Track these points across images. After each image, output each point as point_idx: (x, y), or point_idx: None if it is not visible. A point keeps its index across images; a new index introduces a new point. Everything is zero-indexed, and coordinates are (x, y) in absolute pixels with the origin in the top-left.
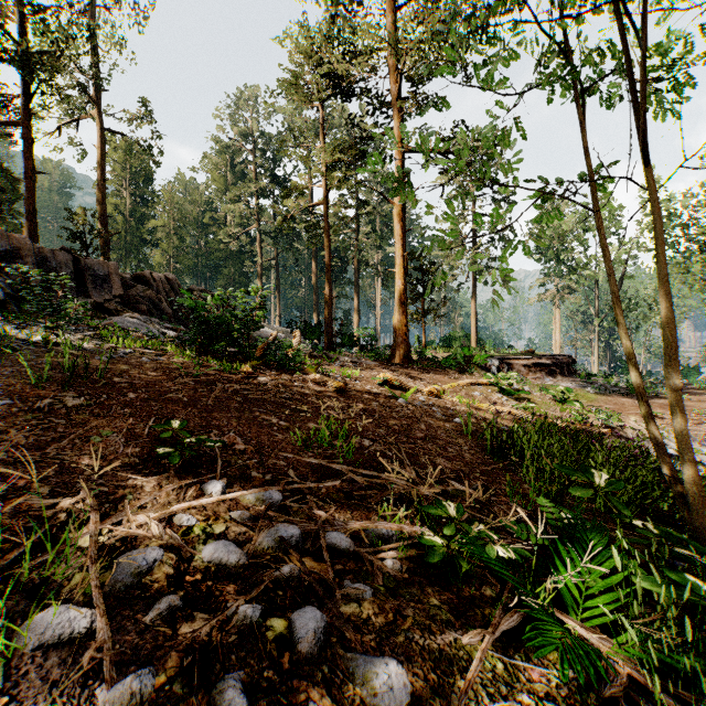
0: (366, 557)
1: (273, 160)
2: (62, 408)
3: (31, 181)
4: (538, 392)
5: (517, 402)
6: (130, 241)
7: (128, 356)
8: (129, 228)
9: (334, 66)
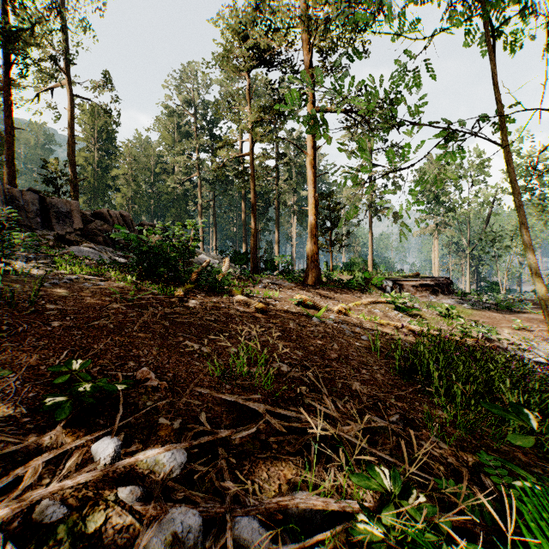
0: None
1: (210, 122)
2: None
3: (10, 135)
4: (425, 308)
5: (411, 317)
6: (97, 186)
7: (72, 282)
8: (97, 176)
9: (258, 41)
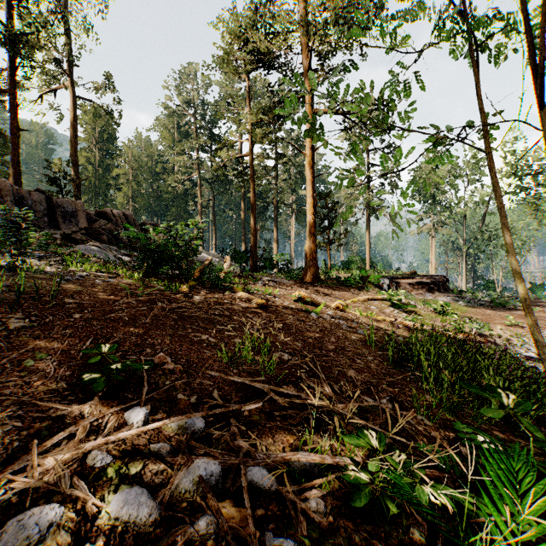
0: (289, 498)
1: (210, 122)
2: (4, 331)
3: (16, 136)
4: (421, 305)
5: (406, 314)
6: (98, 185)
7: (84, 279)
8: (98, 176)
9: (258, 45)
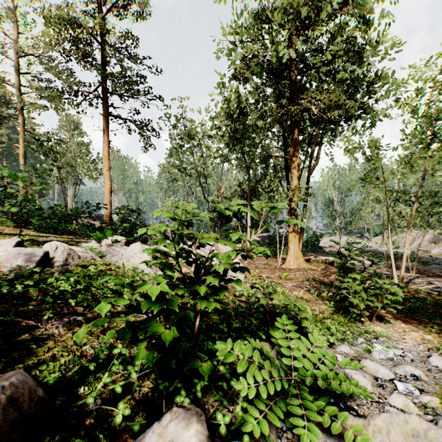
0: None
1: None
2: None
3: None
4: None
5: None
6: None
7: None
8: None
9: None
